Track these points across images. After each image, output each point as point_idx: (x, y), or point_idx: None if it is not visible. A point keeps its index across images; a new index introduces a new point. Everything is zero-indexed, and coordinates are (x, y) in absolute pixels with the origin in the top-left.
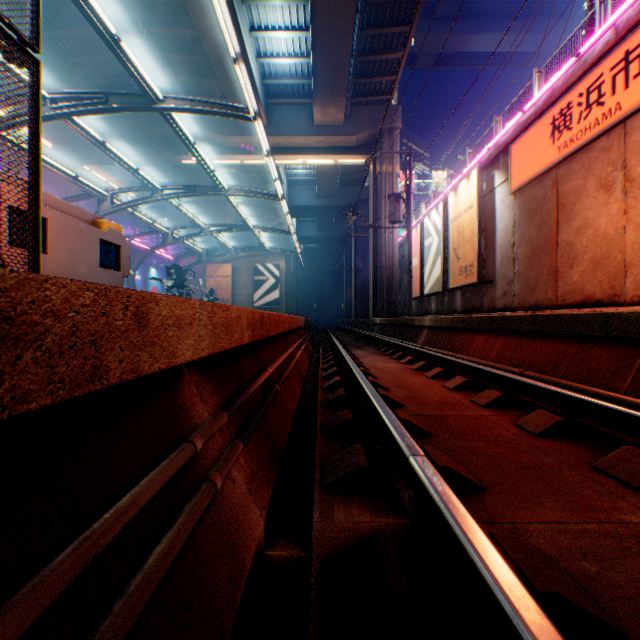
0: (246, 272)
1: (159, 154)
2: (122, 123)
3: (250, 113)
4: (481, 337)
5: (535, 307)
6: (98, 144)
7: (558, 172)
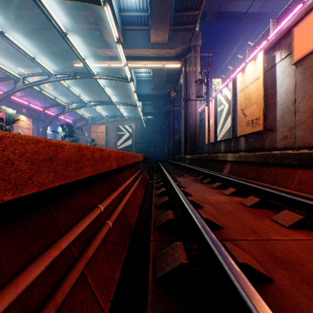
0: (113, 130)
1: (60, 60)
2: (37, 40)
3: None
4: (305, 172)
5: None
6: None
7: None
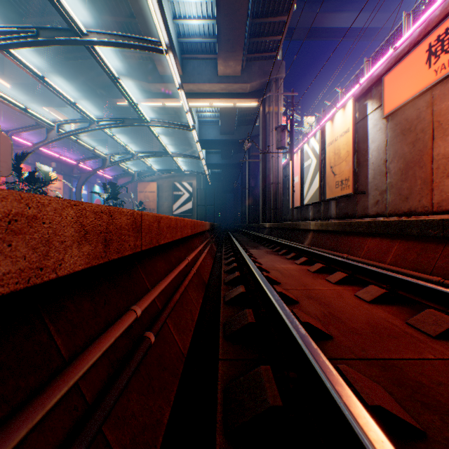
0: (167, 189)
1: (100, 98)
2: (70, 73)
3: (162, 46)
4: (373, 240)
5: (409, 213)
6: (38, 78)
7: (434, 93)
